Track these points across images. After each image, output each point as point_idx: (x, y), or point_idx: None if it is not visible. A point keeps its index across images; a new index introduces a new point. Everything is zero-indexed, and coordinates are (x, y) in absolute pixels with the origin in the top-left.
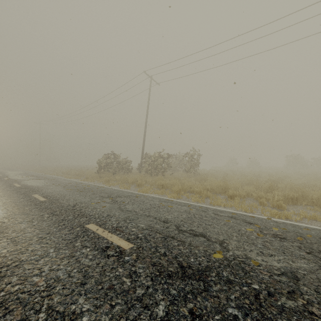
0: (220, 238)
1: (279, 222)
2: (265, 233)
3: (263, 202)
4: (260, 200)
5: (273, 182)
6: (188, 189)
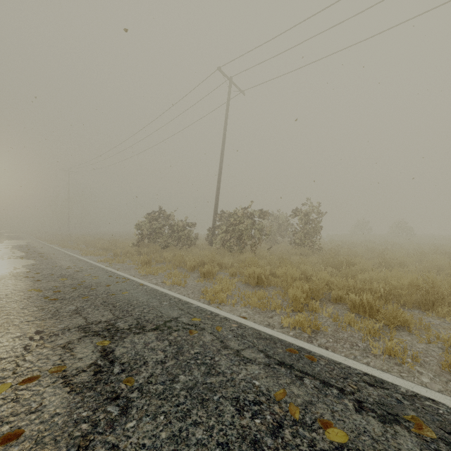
0: None
1: None
2: None
3: None
4: None
5: None
6: (327, 293)
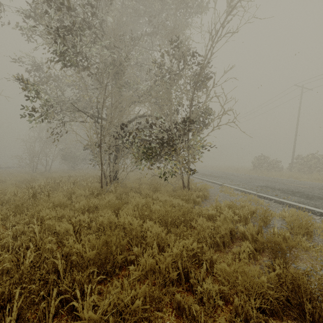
0: None
1: None
2: None
3: None
4: None
5: None
6: None
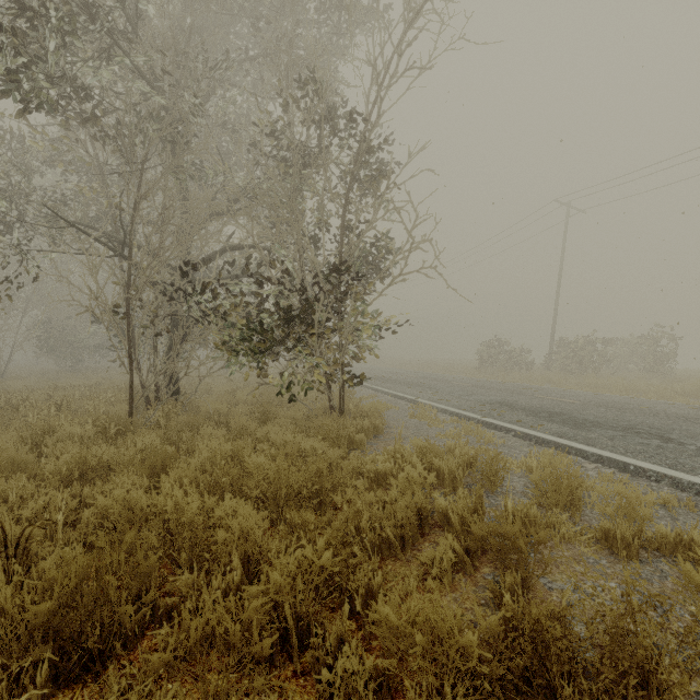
0: (652, 406)
1: None
2: None
3: None
4: None
5: None
6: (640, 390)
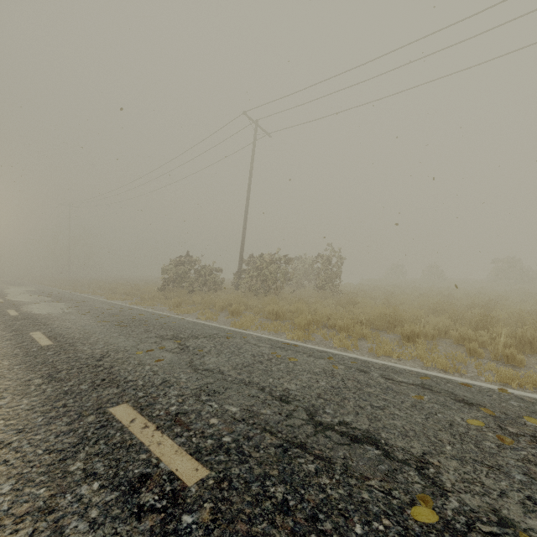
0: (416, 451)
1: (530, 401)
2: (513, 434)
3: (475, 350)
4: (468, 346)
5: (482, 309)
6: (325, 322)
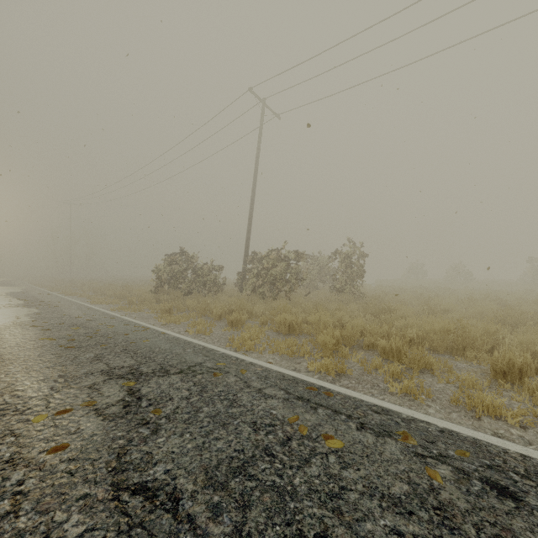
0: None
1: None
2: None
3: None
4: None
5: None
6: (359, 340)
